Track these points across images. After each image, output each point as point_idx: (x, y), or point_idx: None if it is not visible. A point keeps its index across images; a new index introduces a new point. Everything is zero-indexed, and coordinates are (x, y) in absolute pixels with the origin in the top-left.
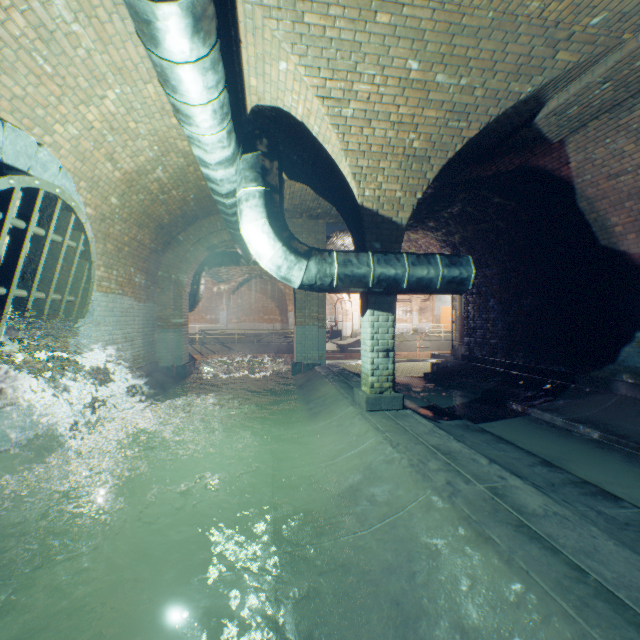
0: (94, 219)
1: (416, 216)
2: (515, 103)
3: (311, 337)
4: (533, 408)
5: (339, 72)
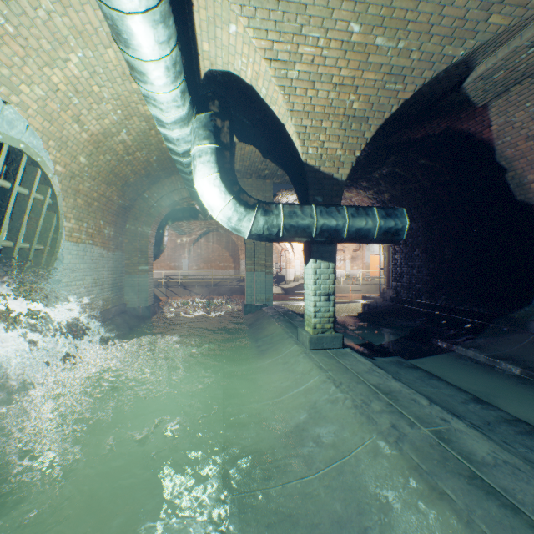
0: (64, 176)
1: (351, 176)
2: (448, 66)
3: (259, 282)
4: (457, 345)
5: (285, 34)
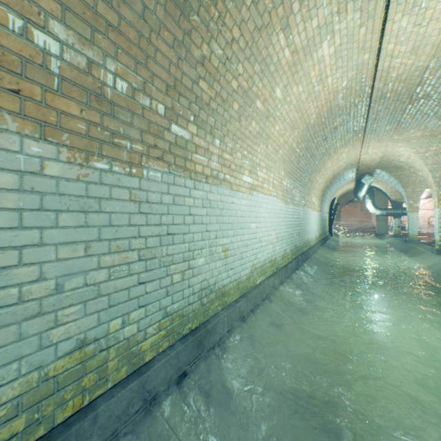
0: None
1: None
2: None
3: (381, 226)
4: None
5: (384, 184)
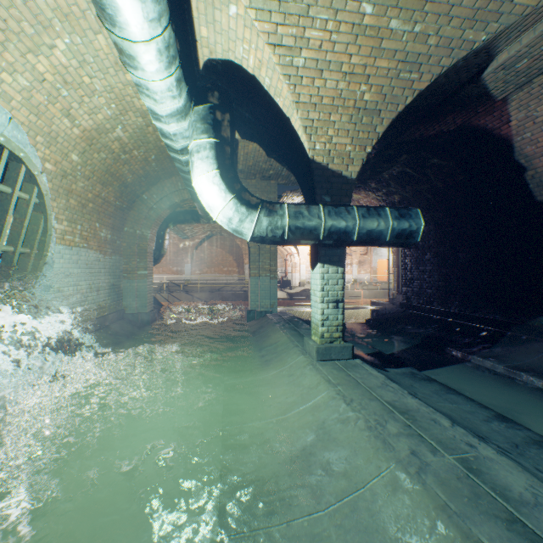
0: (54, 175)
1: (360, 177)
2: (468, 53)
3: (264, 287)
4: (473, 355)
5: (291, 16)
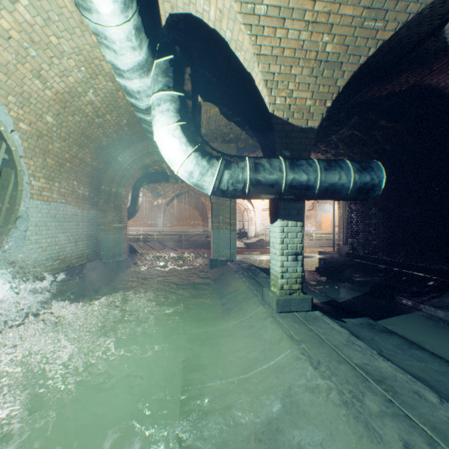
0: (30, 135)
1: None
2: None
3: (224, 238)
4: (424, 304)
5: None
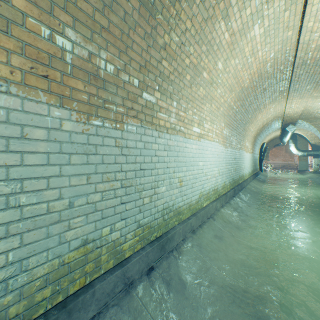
0: None
1: None
2: None
3: (303, 164)
4: None
5: (305, 132)
